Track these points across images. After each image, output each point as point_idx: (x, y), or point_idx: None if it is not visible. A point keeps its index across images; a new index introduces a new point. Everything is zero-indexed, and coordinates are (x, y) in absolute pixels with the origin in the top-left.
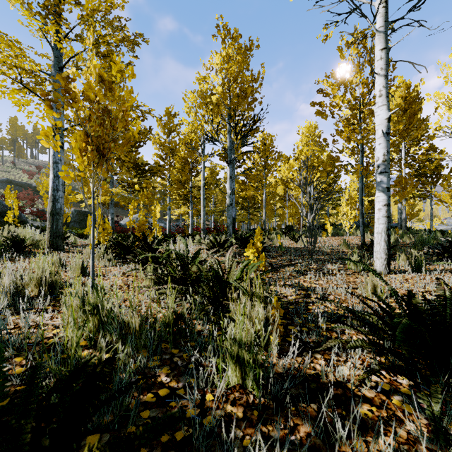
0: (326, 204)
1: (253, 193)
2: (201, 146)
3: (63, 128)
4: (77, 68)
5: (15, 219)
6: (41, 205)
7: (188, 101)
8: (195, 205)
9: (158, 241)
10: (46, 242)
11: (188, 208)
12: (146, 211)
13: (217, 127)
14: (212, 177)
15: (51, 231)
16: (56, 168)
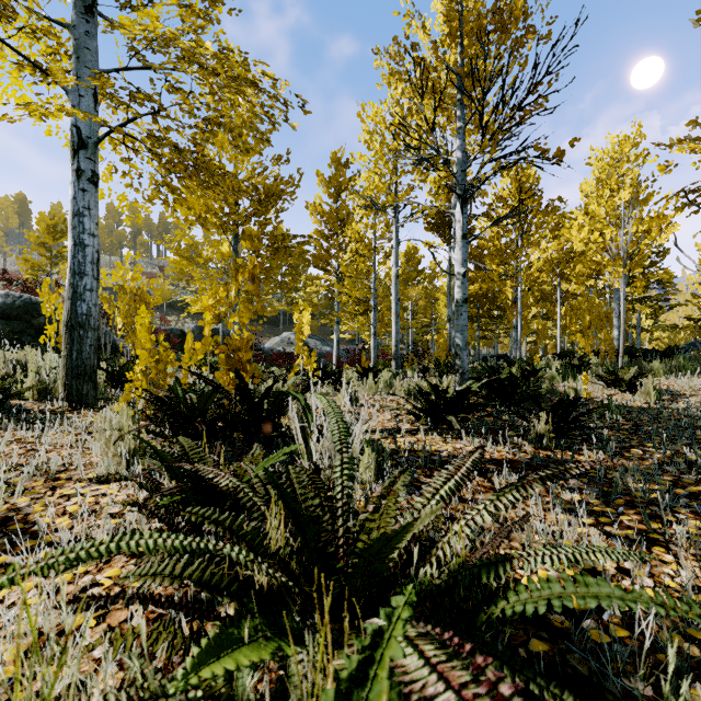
0: (640, 307)
1: (498, 286)
2: (392, 201)
3: (94, 139)
4: (121, 5)
5: (59, 339)
6: (158, 321)
7: (368, 119)
8: (382, 316)
9: (272, 397)
10: (60, 387)
11: (370, 321)
12: (249, 313)
13: (435, 109)
14: (410, 268)
15: (69, 363)
16: (78, 226)
